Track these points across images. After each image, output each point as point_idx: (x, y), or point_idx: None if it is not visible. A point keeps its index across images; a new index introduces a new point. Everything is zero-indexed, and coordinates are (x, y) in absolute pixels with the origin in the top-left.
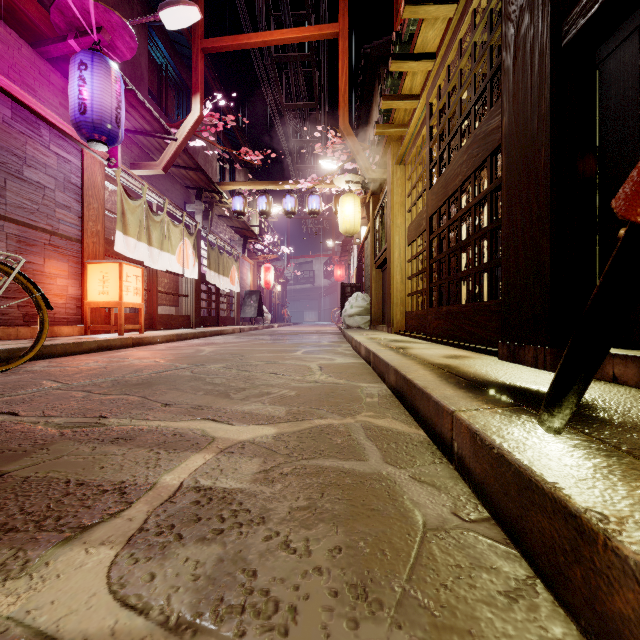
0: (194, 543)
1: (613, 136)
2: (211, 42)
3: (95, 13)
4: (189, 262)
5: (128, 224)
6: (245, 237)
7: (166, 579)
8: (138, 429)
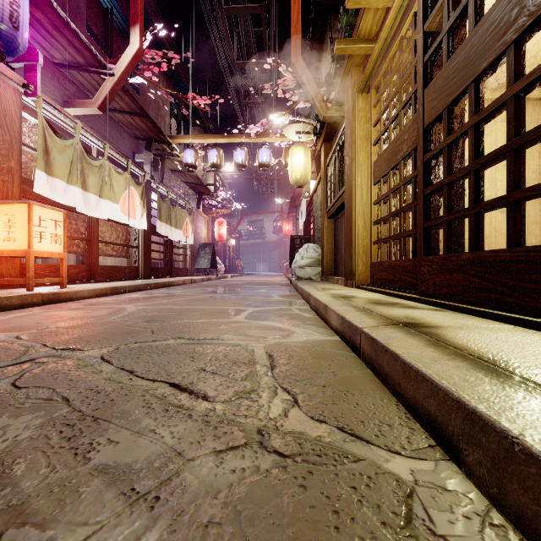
0: None
1: None
2: None
3: None
4: (136, 212)
5: (54, 164)
6: (199, 193)
7: None
8: None
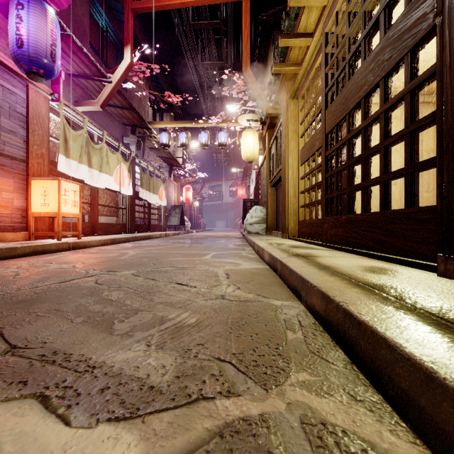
0: None
1: None
2: (139, 3)
3: None
4: (125, 182)
5: (70, 149)
6: (171, 165)
7: None
8: None
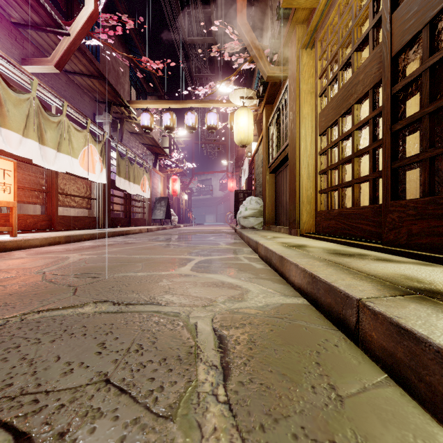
0: None
1: None
2: None
3: None
4: (95, 167)
5: (7, 116)
6: (156, 154)
7: None
8: None
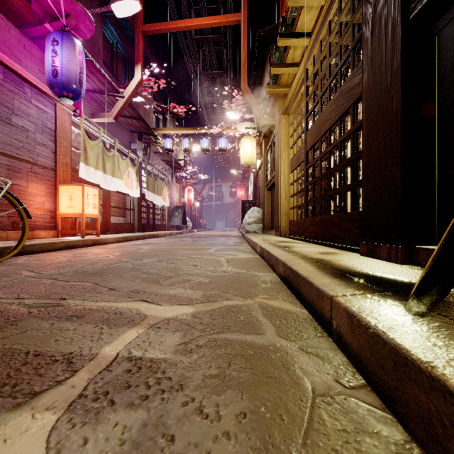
0: (123, 408)
1: (449, 86)
2: (148, 27)
3: (64, 4)
4: (133, 185)
5: (89, 157)
6: (173, 167)
7: (97, 444)
8: (88, 308)
